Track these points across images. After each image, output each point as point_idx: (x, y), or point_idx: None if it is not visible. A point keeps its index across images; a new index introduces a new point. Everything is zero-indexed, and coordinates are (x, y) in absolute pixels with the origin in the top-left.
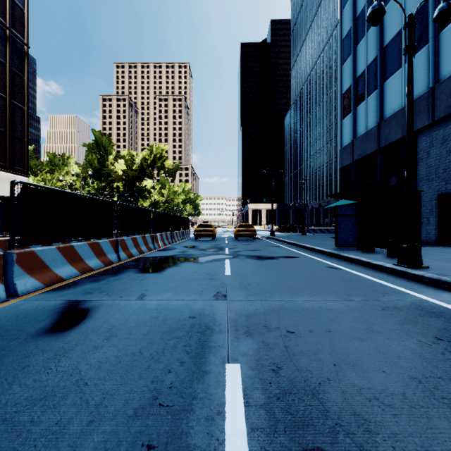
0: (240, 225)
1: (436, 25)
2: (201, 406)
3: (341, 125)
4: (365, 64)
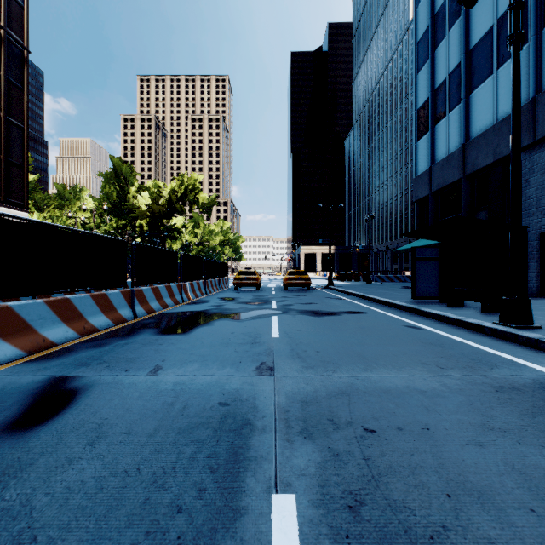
0: (291, 271)
1: (538, 19)
2: None
3: (415, 148)
4: (446, 72)
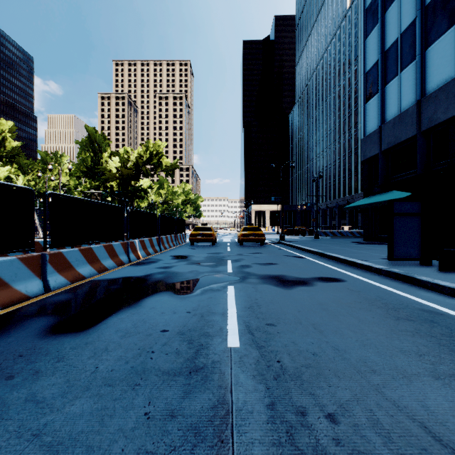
0: (245, 227)
1: None
2: None
3: (364, 109)
4: (397, 32)
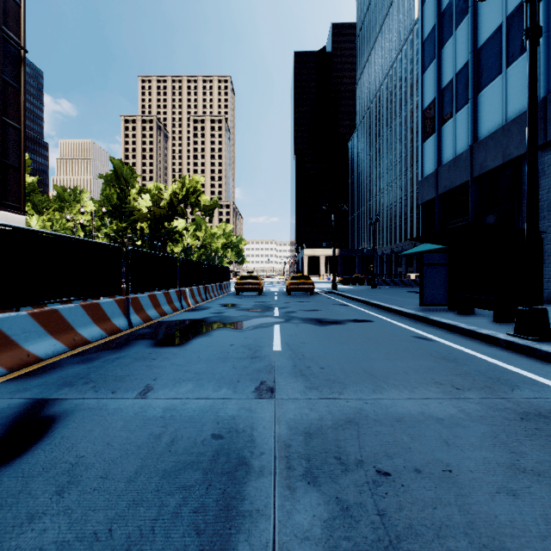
0: (294, 276)
1: (549, 16)
2: None
3: (421, 149)
4: (453, 71)
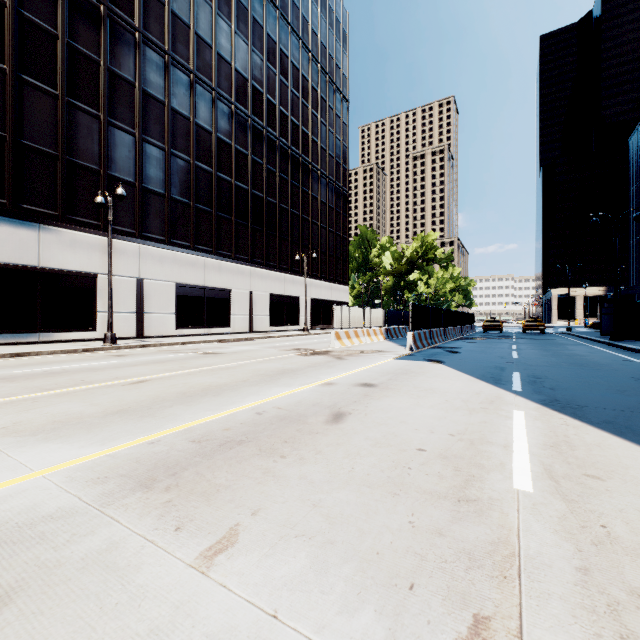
0: (528, 320)
1: None
2: (509, 345)
3: None
4: None
